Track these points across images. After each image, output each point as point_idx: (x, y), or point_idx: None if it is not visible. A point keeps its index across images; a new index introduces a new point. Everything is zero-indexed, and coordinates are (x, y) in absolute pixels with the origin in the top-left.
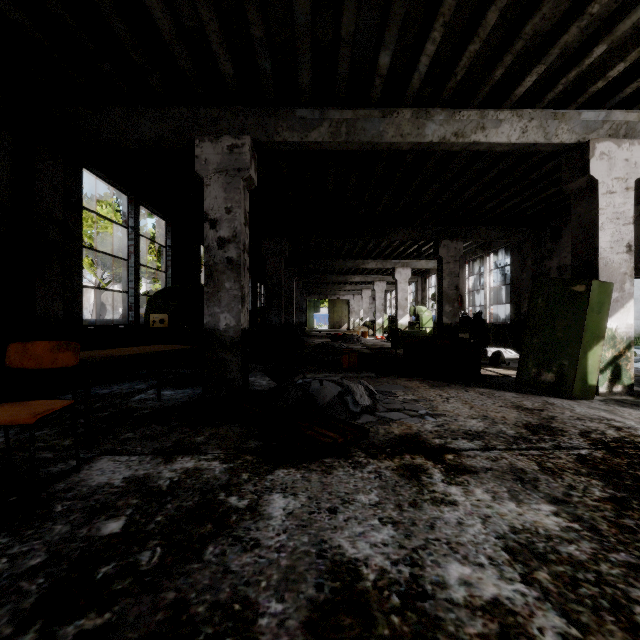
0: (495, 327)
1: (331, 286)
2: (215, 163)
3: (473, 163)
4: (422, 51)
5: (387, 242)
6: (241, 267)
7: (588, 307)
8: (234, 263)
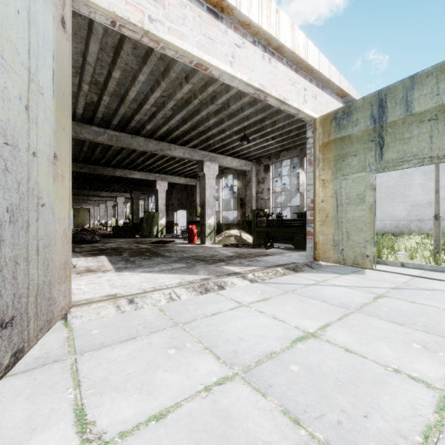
0: None
1: (78, 201)
2: None
3: None
4: (112, 162)
5: None
6: None
7: (154, 218)
8: None
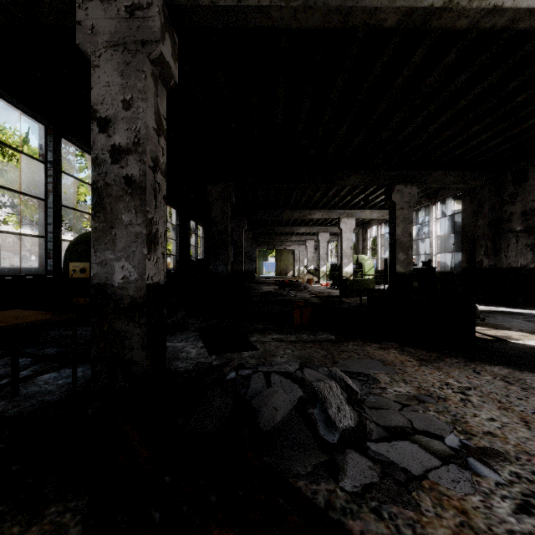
0: (443, 275)
1: (278, 237)
2: (107, 32)
3: (454, 77)
4: None
5: (334, 191)
6: (147, 191)
7: None
8: (135, 184)
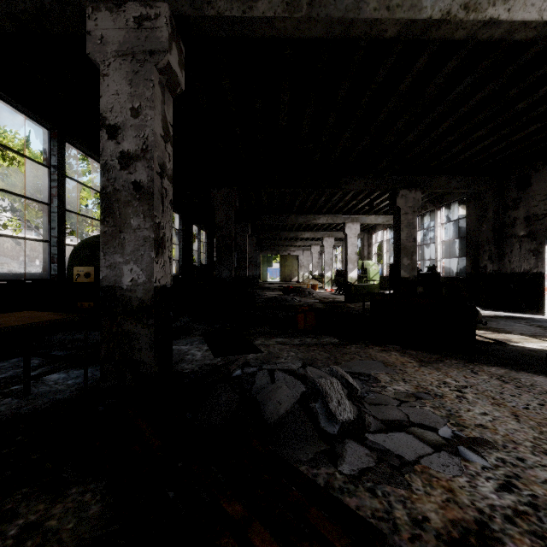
0: (448, 281)
1: (283, 242)
2: (116, 42)
3: (456, 84)
4: None
5: (339, 196)
6: (155, 196)
7: None
8: (144, 190)
